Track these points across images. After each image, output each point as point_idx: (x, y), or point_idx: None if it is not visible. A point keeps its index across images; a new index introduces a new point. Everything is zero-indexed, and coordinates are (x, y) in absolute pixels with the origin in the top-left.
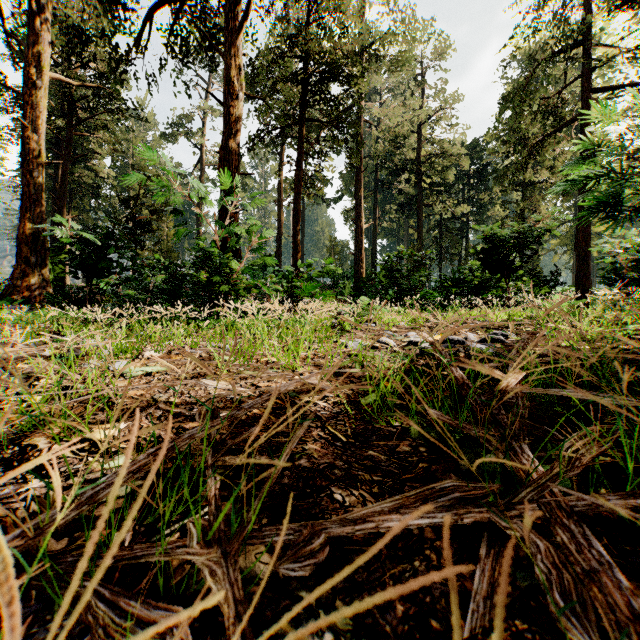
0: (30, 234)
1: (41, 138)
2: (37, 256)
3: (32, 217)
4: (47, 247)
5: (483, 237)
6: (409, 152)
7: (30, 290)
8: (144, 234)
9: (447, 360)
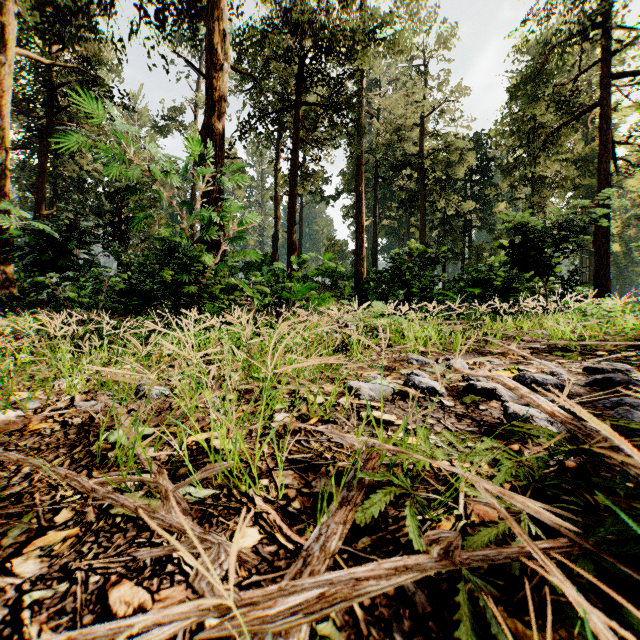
0: None
1: (5, 120)
2: None
3: None
4: (12, 243)
5: (514, 228)
6: (411, 147)
7: None
8: (129, 230)
9: None
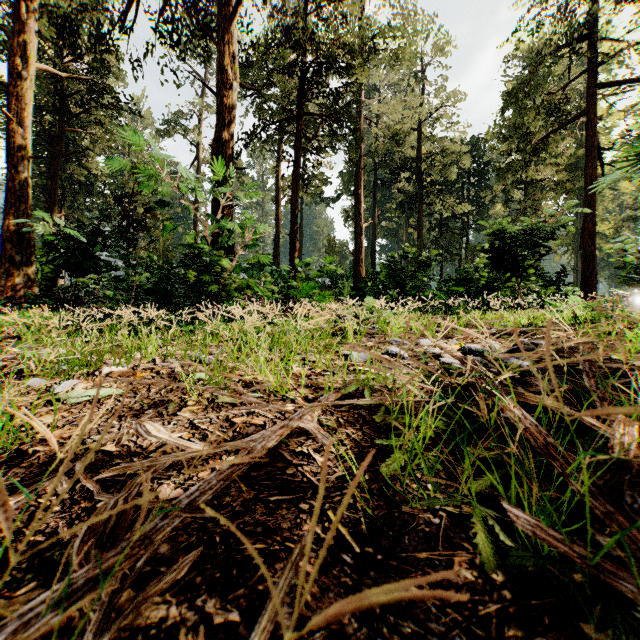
0: (15, 232)
1: (27, 131)
2: (22, 255)
3: (17, 214)
4: (33, 245)
5: (493, 234)
6: (409, 150)
7: (15, 290)
8: (137, 232)
9: (501, 394)
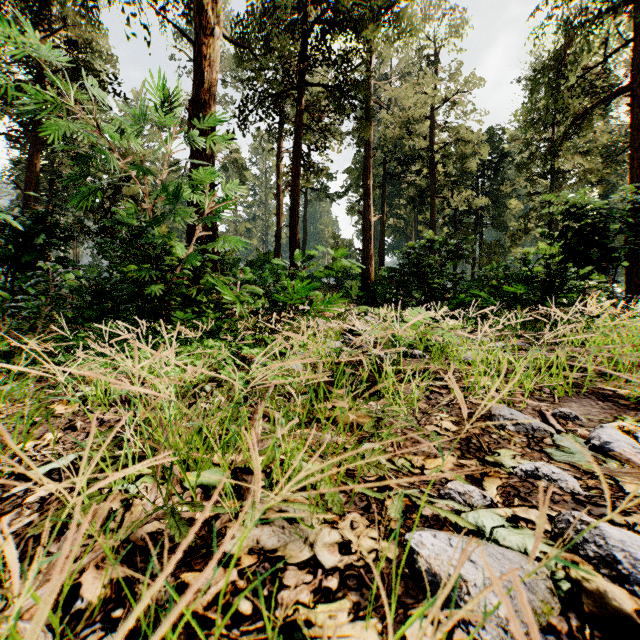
0: None
1: None
2: None
3: None
4: None
5: (568, 213)
6: (420, 140)
7: None
8: None
9: None
